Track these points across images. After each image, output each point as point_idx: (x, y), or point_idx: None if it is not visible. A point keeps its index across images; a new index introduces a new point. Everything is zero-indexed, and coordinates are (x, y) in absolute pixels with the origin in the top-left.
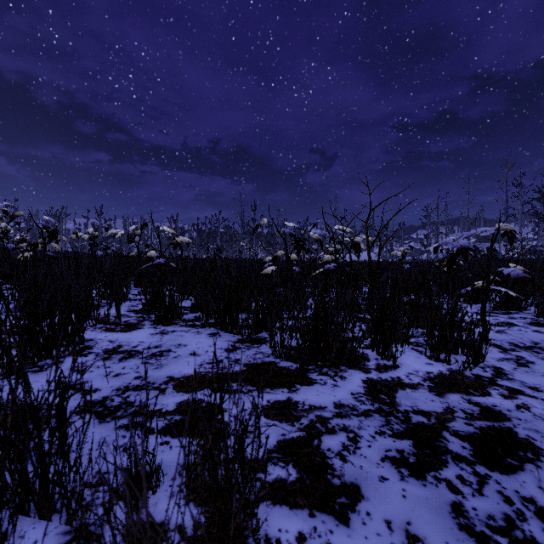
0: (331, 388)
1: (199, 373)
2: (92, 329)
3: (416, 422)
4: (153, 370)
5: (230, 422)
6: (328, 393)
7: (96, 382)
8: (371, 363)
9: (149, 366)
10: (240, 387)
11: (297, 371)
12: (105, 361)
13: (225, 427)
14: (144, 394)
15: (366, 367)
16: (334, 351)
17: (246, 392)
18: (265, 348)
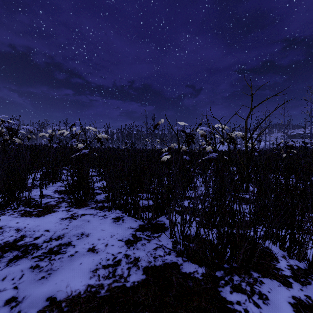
0: None
1: (89, 289)
2: (11, 213)
3: None
4: (37, 282)
5: None
6: None
7: None
8: (282, 265)
9: (35, 274)
10: None
11: (204, 281)
12: None
13: None
14: None
15: (281, 273)
16: (242, 252)
17: None
18: (165, 238)
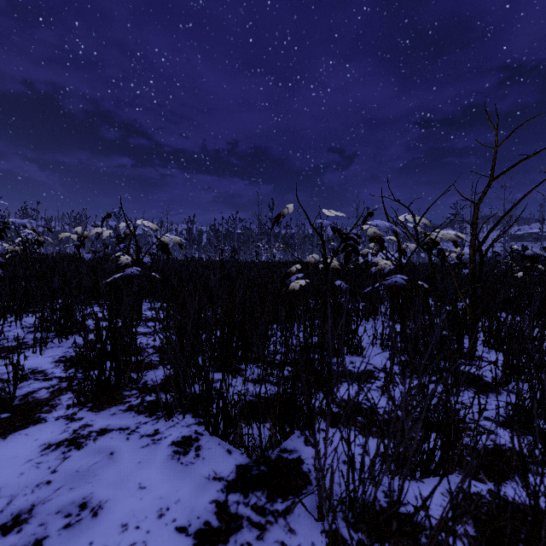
0: None
1: None
2: None
3: None
4: None
5: None
6: None
7: None
8: None
9: None
10: None
11: None
12: None
13: None
14: None
15: None
16: None
17: None
18: (306, 519)
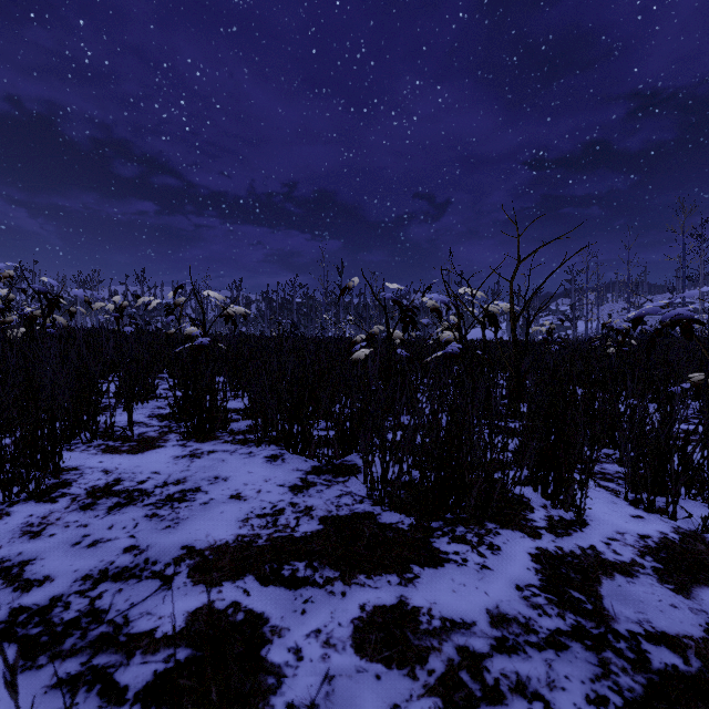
0: (477, 572)
1: (240, 538)
2: (83, 448)
3: (663, 666)
4: (161, 531)
5: (287, 666)
6: (473, 585)
7: (51, 561)
8: (536, 515)
9: (155, 523)
10: (310, 571)
11: (411, 532)
12: (84, 513)
13: (275, 684)
14: (130, 590)
15: (531, 524)
16: (474, 495)
17: (320, 583)
18: (356, 483)
